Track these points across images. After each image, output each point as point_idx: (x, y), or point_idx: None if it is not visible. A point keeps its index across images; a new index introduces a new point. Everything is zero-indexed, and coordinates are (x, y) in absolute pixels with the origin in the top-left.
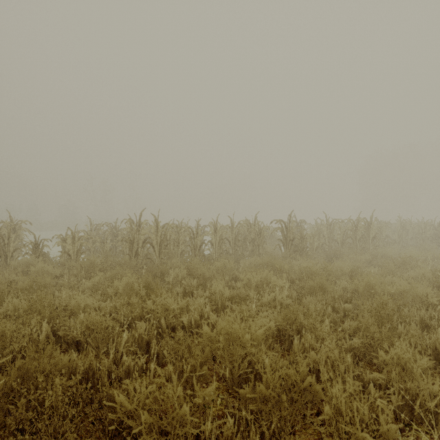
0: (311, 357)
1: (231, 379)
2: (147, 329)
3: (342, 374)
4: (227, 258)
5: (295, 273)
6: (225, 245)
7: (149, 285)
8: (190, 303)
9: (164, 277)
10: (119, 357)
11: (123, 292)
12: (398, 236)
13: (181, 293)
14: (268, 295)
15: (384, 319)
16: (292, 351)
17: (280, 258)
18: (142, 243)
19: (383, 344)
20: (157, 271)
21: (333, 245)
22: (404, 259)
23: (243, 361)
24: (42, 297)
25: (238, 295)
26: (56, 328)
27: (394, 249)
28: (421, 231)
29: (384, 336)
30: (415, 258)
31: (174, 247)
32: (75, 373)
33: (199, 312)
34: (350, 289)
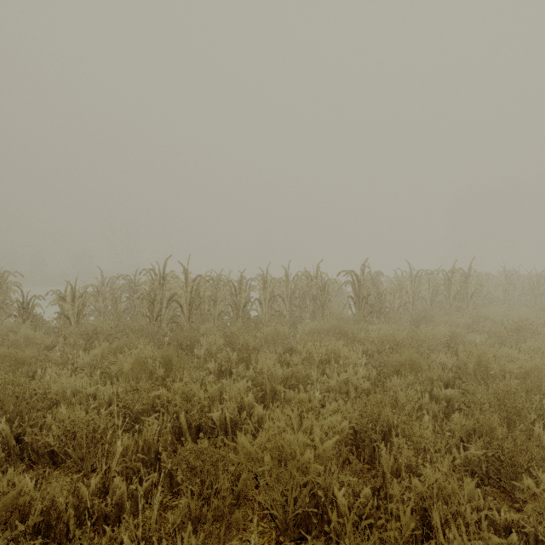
0: (412, 488)
1: (283, 519)
2: (157, 432)
3: (465, 519)
4: (281, 321)
5: (372, 343)
6: (278, 304)
7: (170, 361)
8: (226, 387)
9: (195, 347)
10: (111, 479)
11: (131, 372)
12: (503, 292)
13: (216, 372)
14: (337, 376)
15: (512, 415)
16: (375, 464)
17: (352, 322)
18: (167, 301)
19: (519, 458)
20: (184, 340)
21: (419, 304)
22: (519, 323)
23: (302, 492)
24: (5, 381)
25: (294, 376)
26: (24, 428)
27: (500, 310)
28: (532, 286)
29: (520, 446)
30: (531, 321)
31: (209, 306)
32: (31, 513)
33: (238, 402)
34: (451, 366)
